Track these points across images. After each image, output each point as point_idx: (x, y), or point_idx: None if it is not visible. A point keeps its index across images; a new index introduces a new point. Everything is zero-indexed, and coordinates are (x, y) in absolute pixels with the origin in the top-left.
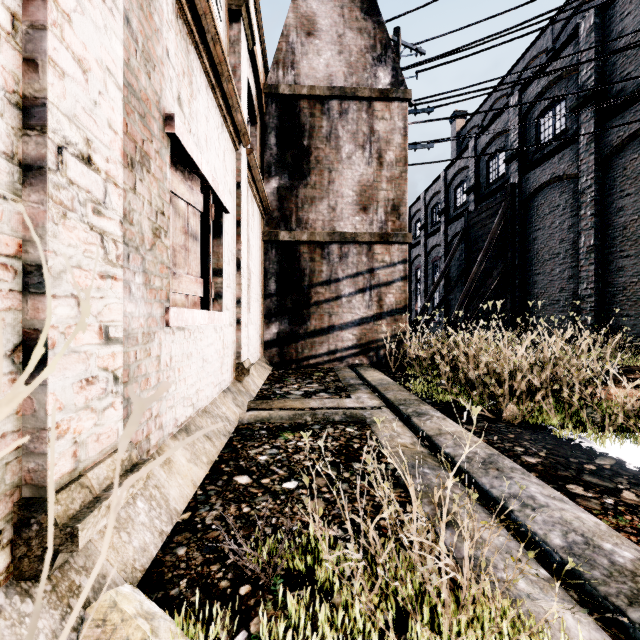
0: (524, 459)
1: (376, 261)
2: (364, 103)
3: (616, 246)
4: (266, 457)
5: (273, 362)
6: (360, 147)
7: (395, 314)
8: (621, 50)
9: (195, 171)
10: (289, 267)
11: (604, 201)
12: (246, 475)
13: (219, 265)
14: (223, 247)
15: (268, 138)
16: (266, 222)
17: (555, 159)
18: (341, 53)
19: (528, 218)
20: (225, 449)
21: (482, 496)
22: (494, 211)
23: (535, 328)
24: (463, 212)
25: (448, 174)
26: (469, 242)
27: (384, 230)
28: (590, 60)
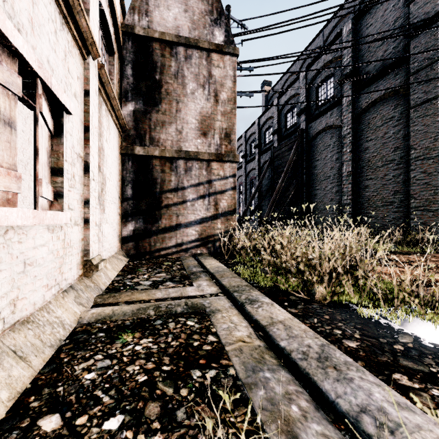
0: (346, 344)
1: (213, 174)
2: (204, 53)
3: (364, 172)
4: (94, 374)
5: (130, 254)
6: (201, 86)
7: (227, 215)
8: (373, 41)
9: (5, 44)
10: (143, 176)
11: (357, 143)
12: (57, 413)
13: (59, 164)
14: (64, 146)
15: (125, 69)
16: (123, 138)
17: (328, 114)
18: (186, 11)
19: (311, 152)
20: (46, 367)
21: (328, 407)
22: (290, 147)
23: (315, 225)
24: (270, 147)
25: (260, 121)
26: (274, 167)
27: (219, 151)
28: (354, 45)
